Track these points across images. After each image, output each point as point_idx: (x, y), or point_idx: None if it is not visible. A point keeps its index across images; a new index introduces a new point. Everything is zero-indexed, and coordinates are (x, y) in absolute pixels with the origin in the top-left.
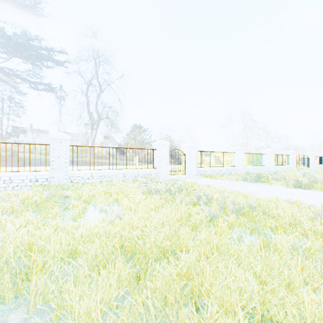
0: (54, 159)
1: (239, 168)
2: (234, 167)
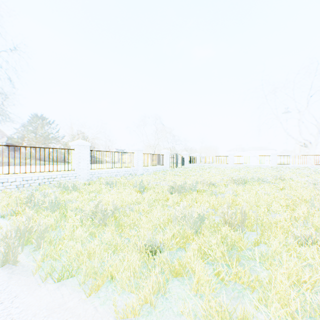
0: None
1: (81, 172)
2: (74, 171)
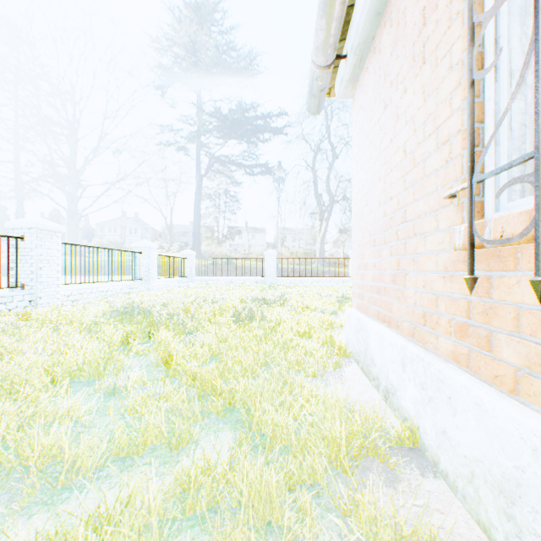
0: None
1: None
2: None
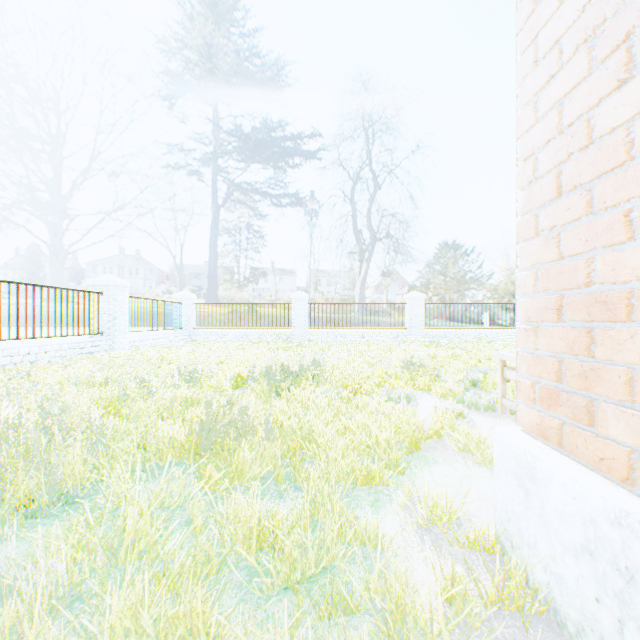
0: (411, 317)
1: None
2: None
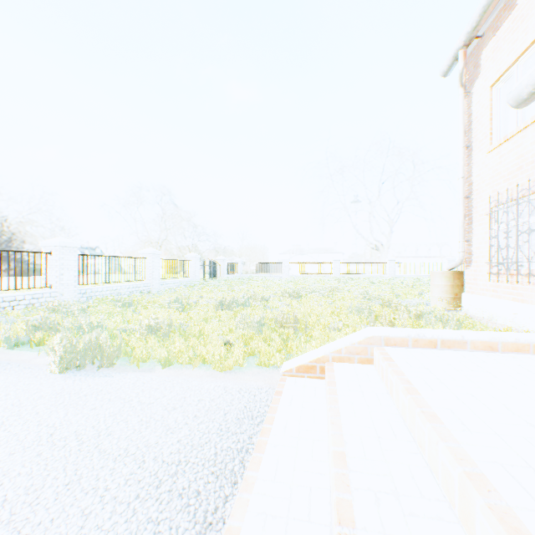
0: None
1: (64, 291)
2: (51, 289)
